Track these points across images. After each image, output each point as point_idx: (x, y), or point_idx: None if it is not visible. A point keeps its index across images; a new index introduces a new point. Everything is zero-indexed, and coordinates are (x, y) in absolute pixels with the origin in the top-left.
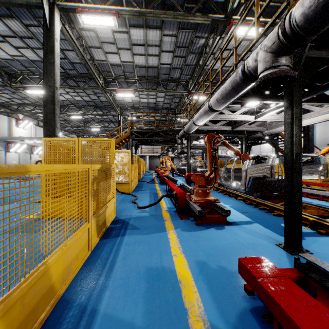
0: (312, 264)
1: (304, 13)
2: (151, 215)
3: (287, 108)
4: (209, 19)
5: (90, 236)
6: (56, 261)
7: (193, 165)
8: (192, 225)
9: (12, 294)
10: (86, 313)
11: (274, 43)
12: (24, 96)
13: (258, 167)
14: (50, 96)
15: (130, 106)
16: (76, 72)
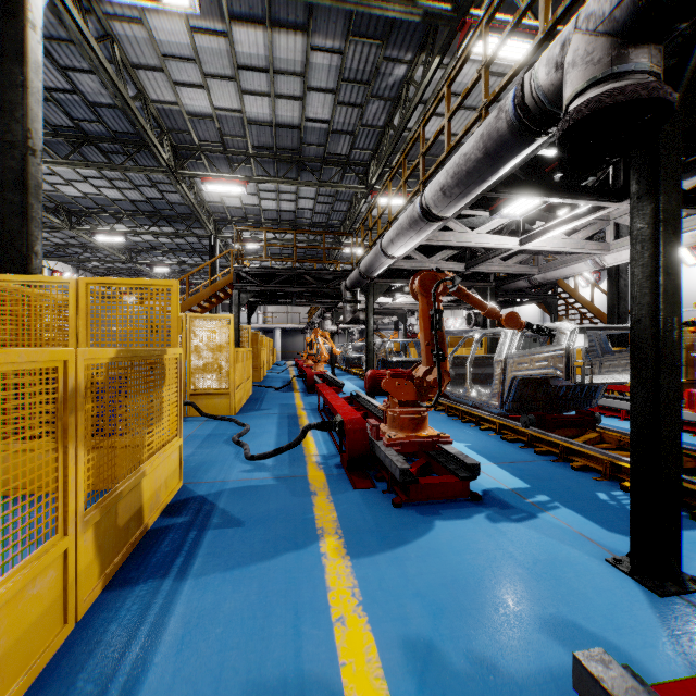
0: None
1: None
2: (279, 479)
3: (640, 197)
4: (419, 11)
5: (70, 577)
6: None
7: (378, 350)
8: (383, 508)
9: None
10: None
11: (623, 3)
12: None
13: (535, 355)
14: (15, 170)
15: (237, 217)
16: (103, 129)
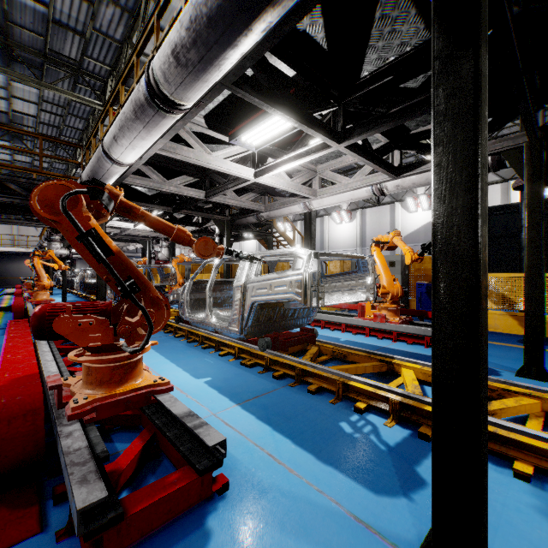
0: None
1: None
2: None
3: (452, 53)
4: None
5: None
6: None
7: None
8: None
9: None
10: None
11: None
12: None
13: (274, 280)
14: None
15: None
16: None
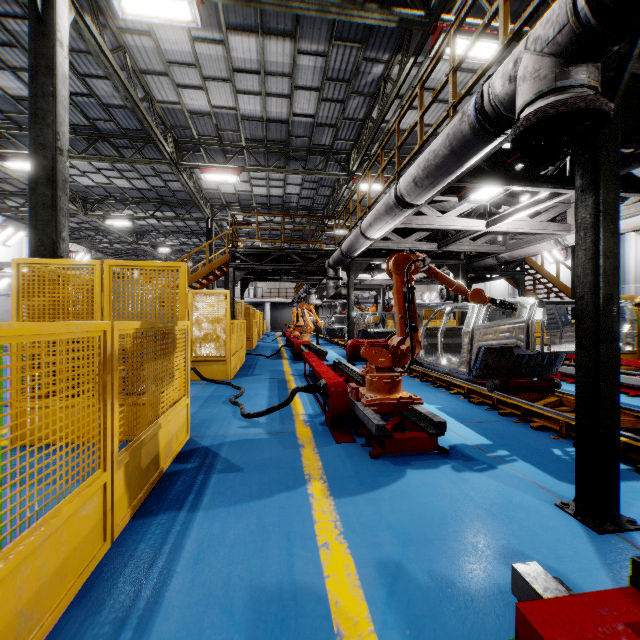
0: None
1: None
2: (272, 434)
3: (584, 190)
4: (395, 18)
5: (108, 505)
6: None
7: (358, 322)
8: (361, 459)
9: None
10: None
11: (564, 29)
12: (4, 176)
13: (499, 327)
14: (45, 168)
15: (231, 202)
16: (115, 127)
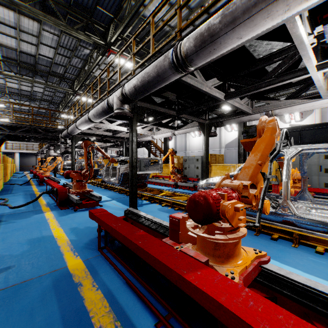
0: (131, 212)
1: (129, 90)
2: (29, 211)
3: (130, 132)
4: (92, 40)
5: None
6: None
7: (78, 165)
8: (70, 212)
9: None
10: None
11: (120, 96)
12: None
13: (126, 166)
14: None
15: None
16: None
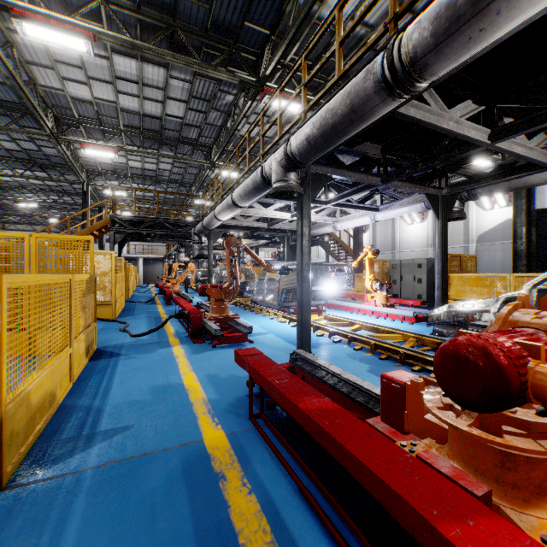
0: (302, 357)
1: (297, 146)
2: (153, 343)
3: (299, 219)
4: (237, 78)
5: (72, 364)
6: (46, 379)
7: (218, 275)
8: (207, 348)
9: (23, 392)
10: (88, 421)
11: (282, 160)
12: None
13: (290, 277)
14: None
15: (107, 170)
16: None
